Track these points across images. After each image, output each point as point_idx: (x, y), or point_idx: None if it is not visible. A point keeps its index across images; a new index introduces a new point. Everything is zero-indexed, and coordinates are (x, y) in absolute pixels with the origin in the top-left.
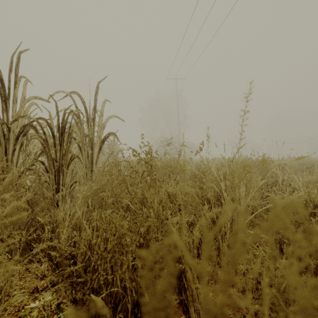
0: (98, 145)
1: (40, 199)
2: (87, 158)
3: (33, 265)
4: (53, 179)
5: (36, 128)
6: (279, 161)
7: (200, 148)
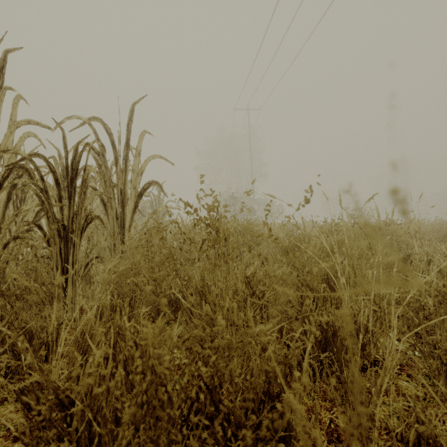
0: (132, 201)
1: (35, 286)
2: (115, 221)
3: (5, 408)
4: (57, 252)
5: (30, 171)
6: (416, 224)
7: (306, 198)
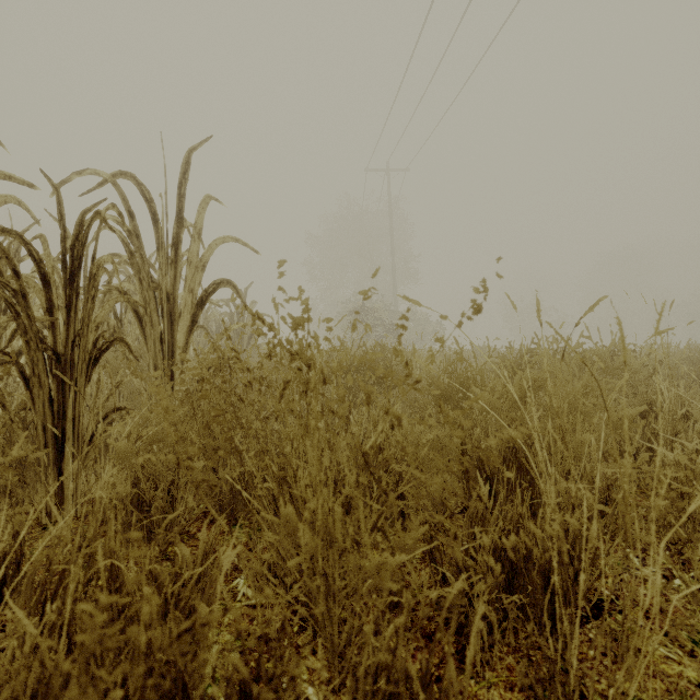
0: (187, 313)
1: (1, 461)
2: (158, 346)
3: None
4: (44, 401)
5: None
6: (664, 352)
7: (476, 303)
